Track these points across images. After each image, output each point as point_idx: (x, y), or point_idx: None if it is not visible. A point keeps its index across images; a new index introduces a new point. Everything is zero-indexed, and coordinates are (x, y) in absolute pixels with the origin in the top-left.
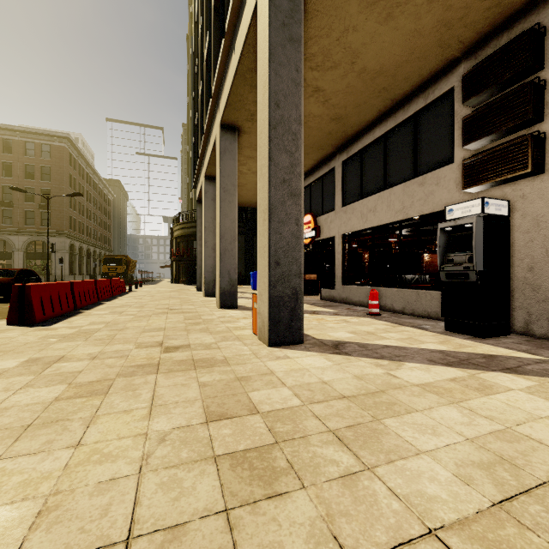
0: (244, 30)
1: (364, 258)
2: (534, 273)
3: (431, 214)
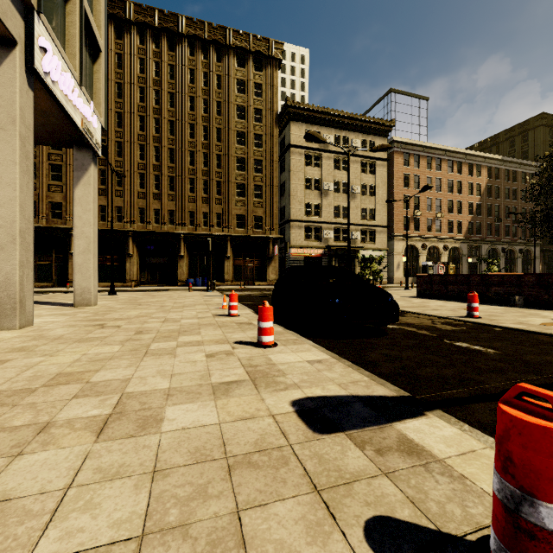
0: None
1: None
2: None
3: None
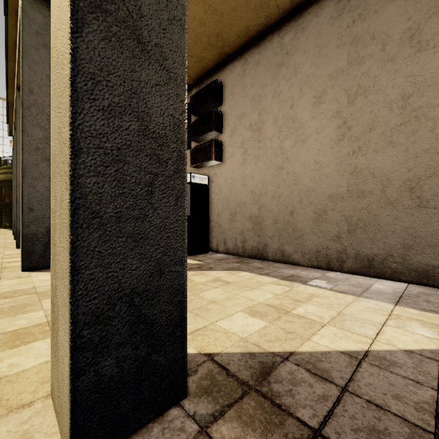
0: (19, 20)
1: None
2: (219, 217)
3: None
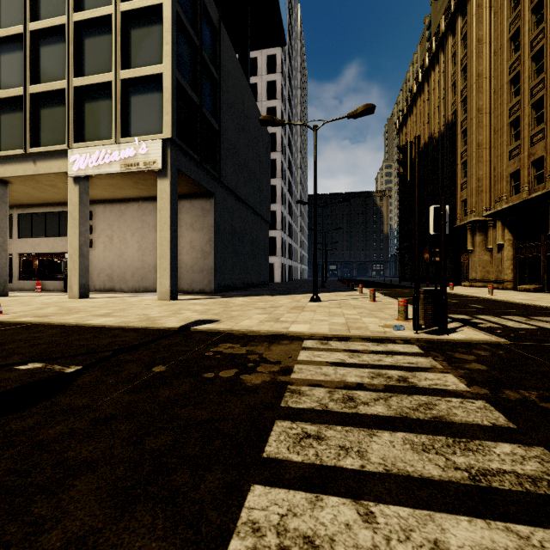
0: None
1: (35, 264)
2: (91, 275)
3: (65, 253)
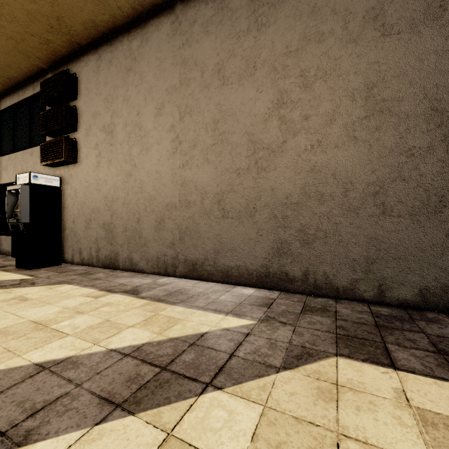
0: None
1: None
2: (75, 224)
3: None
